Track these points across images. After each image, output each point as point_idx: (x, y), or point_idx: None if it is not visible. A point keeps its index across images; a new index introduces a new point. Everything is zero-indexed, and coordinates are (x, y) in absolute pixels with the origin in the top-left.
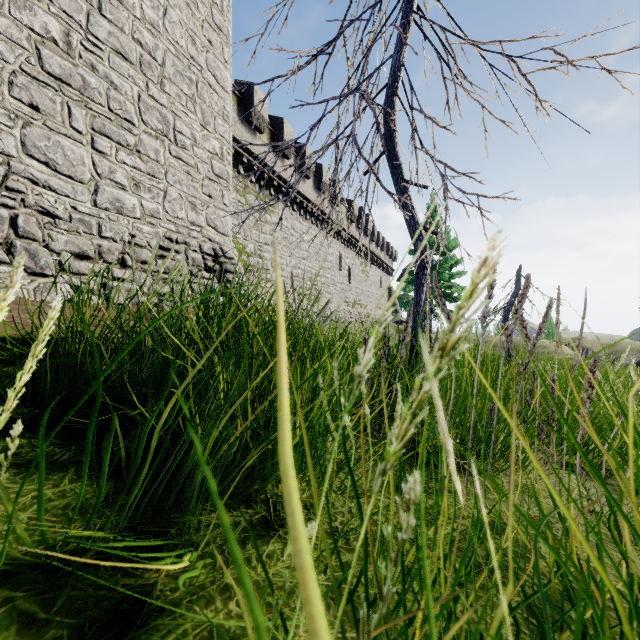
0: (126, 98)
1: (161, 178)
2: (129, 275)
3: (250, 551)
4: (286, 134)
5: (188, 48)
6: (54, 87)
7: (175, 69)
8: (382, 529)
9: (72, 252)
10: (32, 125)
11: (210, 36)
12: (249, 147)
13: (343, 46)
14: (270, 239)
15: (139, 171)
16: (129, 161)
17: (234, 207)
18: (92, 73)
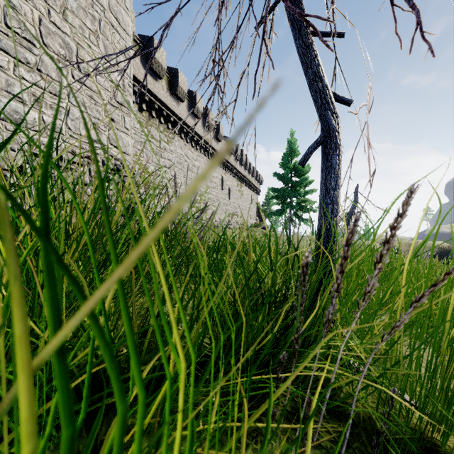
0: (25, 19)
1: (63, 98)
2: None
3: None
4: (181, 82)
5: None
6: None
7: (78, 4)
8: None
9: None
10: None
11: None
12: (150, 88)
13: None
14: (168, 163)
15: (40, 88)
16: (29, 78)
17: (138, 135)
18: None
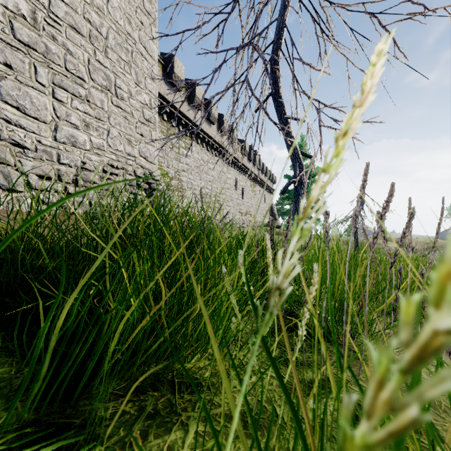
0: (79, 61)
1: (105, 121)
2: (77, 190)
3: (152, 442)
4: (197, 92)
5: (125, 26)
6: (23, 51)
7: (116, 41)
8: (276, 408)
9: (37, 174)
10: (6, 79)
11: (142, 18)
12: (171, 101)
13: (239, 14)
14: (186, 167)
15: (89, 115)
16: (81, 108)
17: (160, 144)
18: (53, 42)
